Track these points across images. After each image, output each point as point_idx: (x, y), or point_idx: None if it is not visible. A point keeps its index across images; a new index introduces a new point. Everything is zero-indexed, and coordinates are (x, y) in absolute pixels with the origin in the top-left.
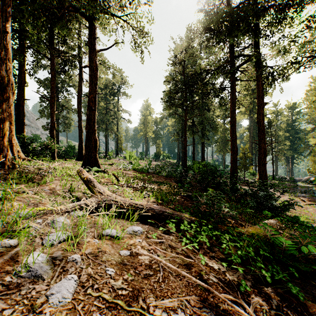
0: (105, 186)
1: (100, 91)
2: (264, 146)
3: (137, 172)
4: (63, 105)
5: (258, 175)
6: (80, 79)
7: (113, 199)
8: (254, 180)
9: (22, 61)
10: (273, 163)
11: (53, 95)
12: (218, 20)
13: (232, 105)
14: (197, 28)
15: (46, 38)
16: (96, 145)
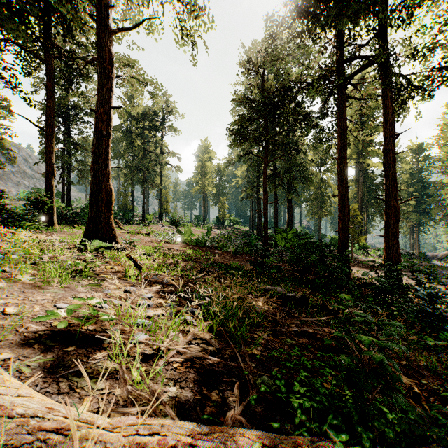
0: (95, 289)
1: (135, 123)
2: (395, 205)
3: (187, 246)
4: (78, 144)
5: (385, 251)
6: None
7: None
8: (367, 258)
9: None
10: None
11: (50, 121)
12: None
13: (342, 138)
14: (283, 20)
15: (41, 30)
16: (110, 200)
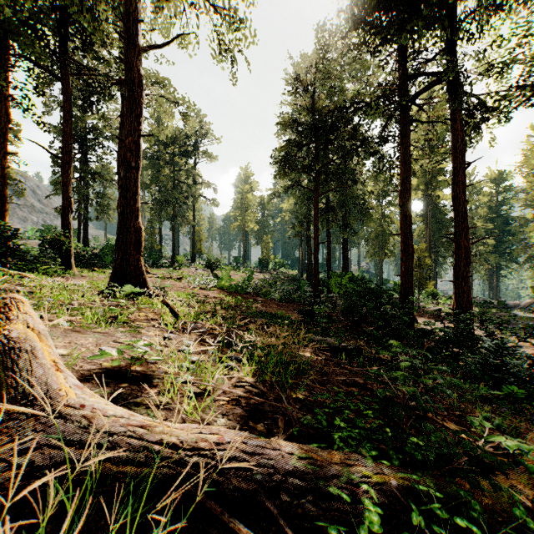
0: (134, 335)
1: (164, 148)
2: (466, 245)
3: (225, 293)
4: (96, 173)
5: (454, 299)
6: (122, 123)
7: (72, 433)
8: (436, 307)
9: (3, 79)
10: None
11: (67, 148)
12: (382, 0)
13: (404, 167)
14: (337, 29)
15: (56, 42)
16: (139, 241)
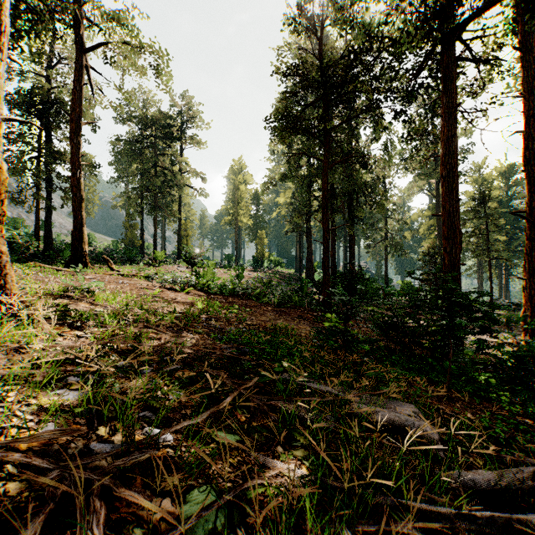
0: None
1: (144, 129)
2: None
3: (205, 295)
4: (61, 154)
5: (524, 303)
6: (76, 78)
7: None
8: None
9: None
10: (491, 275)
11: None
12: None
13: (449, 122)
14: None
15: None
16: None
